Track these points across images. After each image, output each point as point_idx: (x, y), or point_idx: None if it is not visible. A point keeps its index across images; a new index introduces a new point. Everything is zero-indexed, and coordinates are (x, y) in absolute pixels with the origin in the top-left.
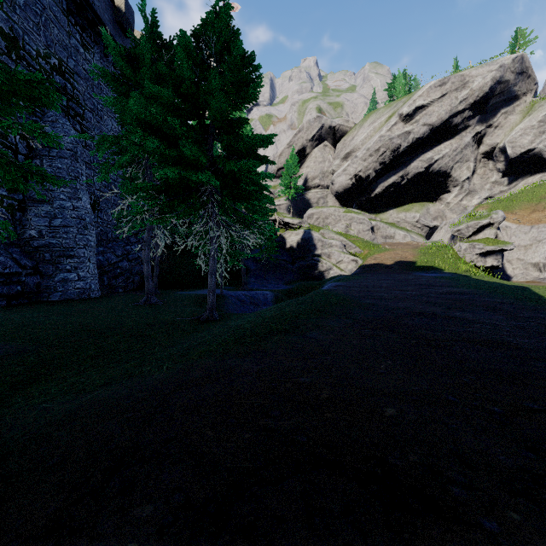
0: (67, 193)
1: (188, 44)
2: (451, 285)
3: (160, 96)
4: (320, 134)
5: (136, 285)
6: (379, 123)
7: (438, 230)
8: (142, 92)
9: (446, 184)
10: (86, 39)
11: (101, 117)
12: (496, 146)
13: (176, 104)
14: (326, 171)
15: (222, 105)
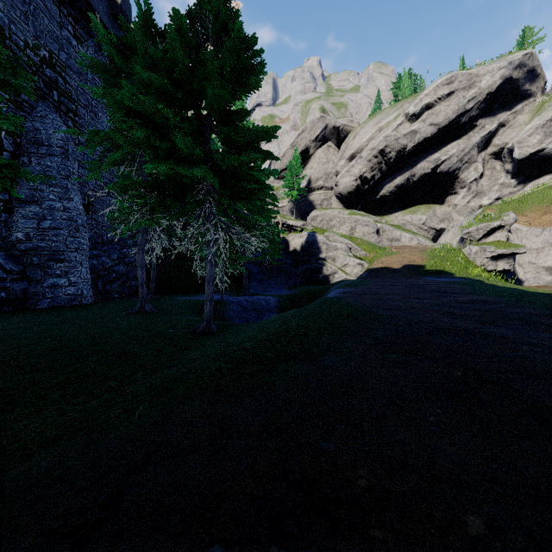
0: (57, 193)
1: (183, 24)
2: (469, 292)
3: (151, 83)
4: (324, 134)
5: (132, 290)
6: (384, 123)
7: (446, 233)
8: (135, 84)
9: (453, 186)
10: (79, 31)
11: (95, 114)
12: (504, 146)
13: (168, 91)
14: (330, 173)
15: (220, 92)
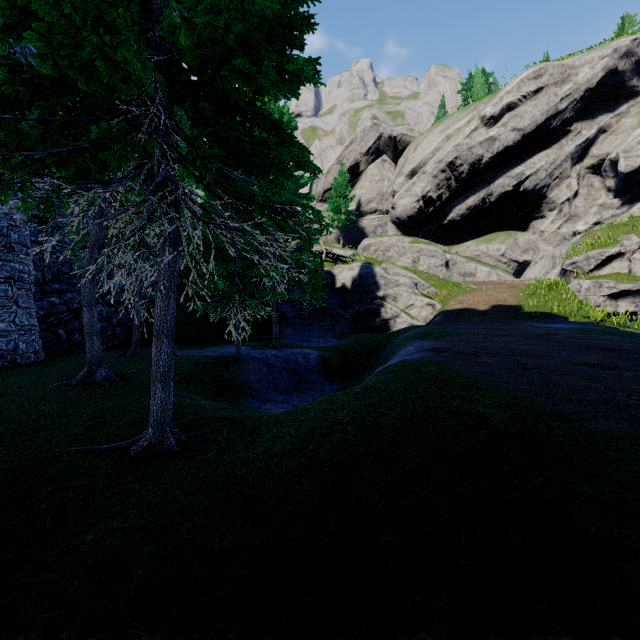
0: None
1: None
2: None
3: None
4: (377, 146)
5: (118, 340)
6: (453, 129)
7: (532, 266)
8: None
9: (540, 207)
10: None
11: None
12: (605, 157)
13: None
14: (385, 193)
15: None
